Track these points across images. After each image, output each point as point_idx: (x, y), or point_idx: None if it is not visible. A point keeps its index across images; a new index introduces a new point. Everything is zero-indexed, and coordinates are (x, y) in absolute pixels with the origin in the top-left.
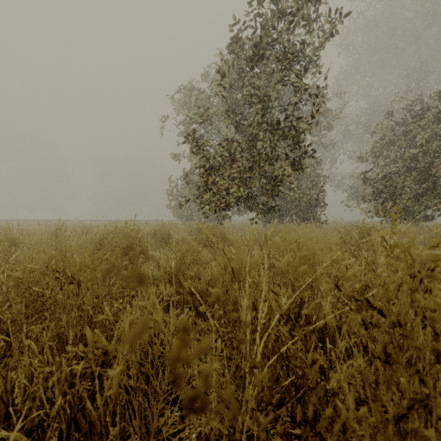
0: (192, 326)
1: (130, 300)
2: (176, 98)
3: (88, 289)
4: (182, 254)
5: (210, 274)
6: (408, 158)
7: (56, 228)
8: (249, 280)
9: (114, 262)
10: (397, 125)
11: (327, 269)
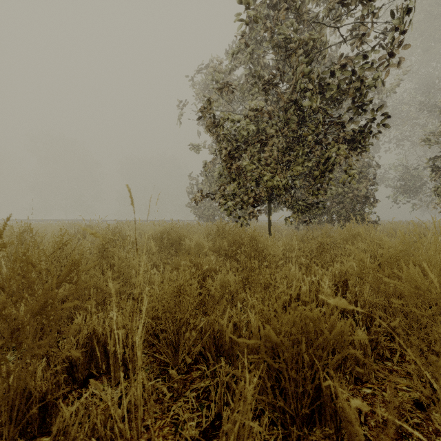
0: None
1: None
2: (196, 82)
3: None
4: (177, 289)
5: None
6: None
7: (24, 231)
8: None
9: None
10: None
11: None
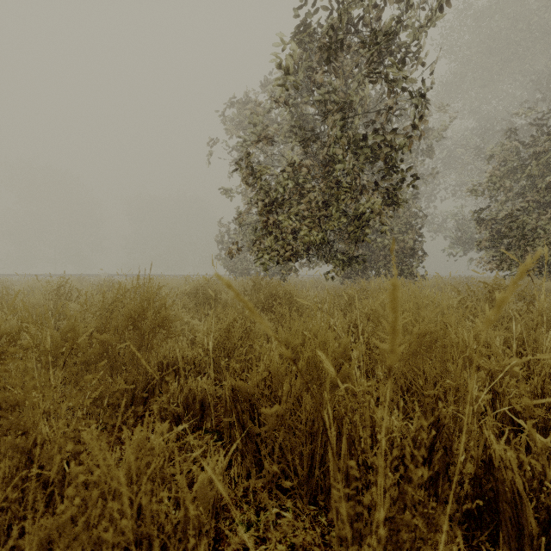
0: (237, 453)
1: (99, 435)
2: (227, 116)
3: (4, 415)
4: (227, 325)
5: (268, 363)
6: (544, 189)
7: (60, 285)
8: (341, 386)
9: (110, 342)
10: (526, 145)
11: (480, 361)
